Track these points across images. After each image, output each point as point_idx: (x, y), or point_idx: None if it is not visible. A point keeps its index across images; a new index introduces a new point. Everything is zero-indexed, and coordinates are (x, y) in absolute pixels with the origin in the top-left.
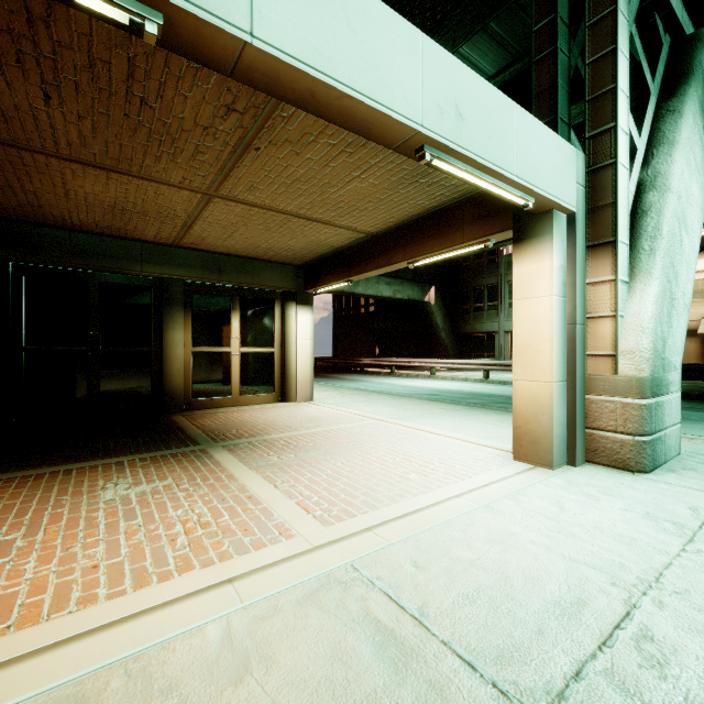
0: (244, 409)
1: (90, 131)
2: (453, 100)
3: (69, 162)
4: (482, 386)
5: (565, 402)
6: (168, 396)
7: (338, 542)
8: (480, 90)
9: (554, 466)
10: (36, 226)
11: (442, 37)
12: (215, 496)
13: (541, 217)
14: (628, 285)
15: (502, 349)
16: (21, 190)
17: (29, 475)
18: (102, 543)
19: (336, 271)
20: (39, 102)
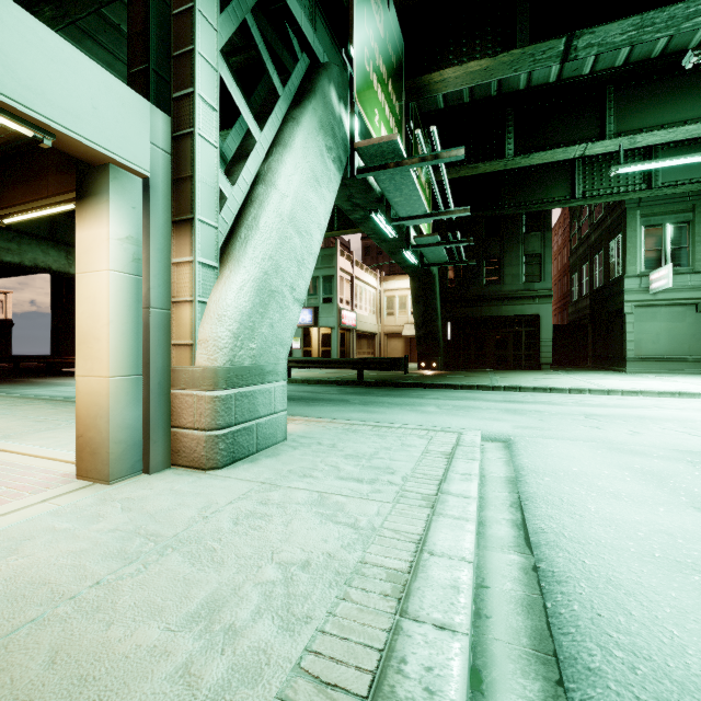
0: None
1: None
2: None
3: None
4: None
5: (141, 399)
6: None
7: None
8: None
9: (114, 480)
10: None
11: None
12: None
13: (100, 171)
14: (218, 270)
15: None
16: None
17: None
18: None
19: None
20: None
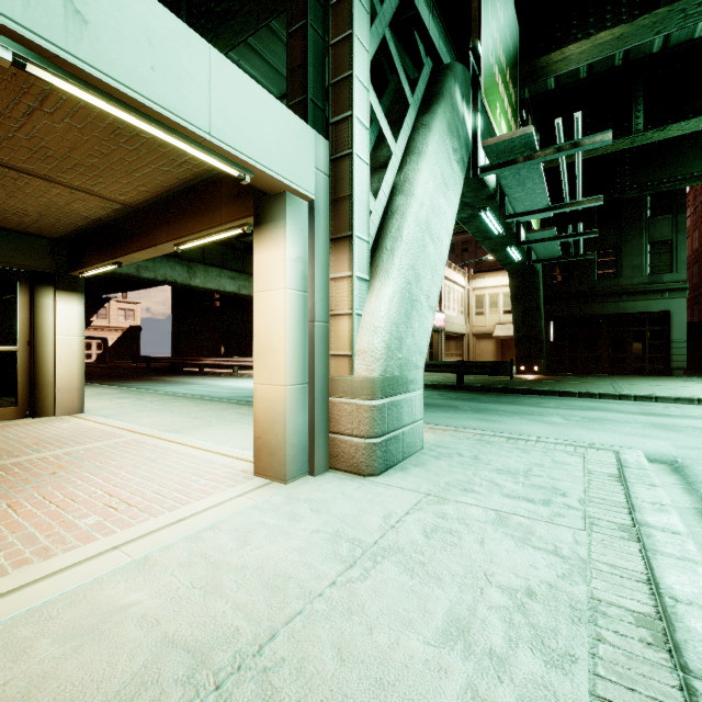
0: None
1: None
2: None
3: None
4: None
5: (307, 406)
6: None
7: None
8: None
9: (289, 480)
10: None
11: (244, 6)
12: None
13: (277, 199)
14: (369, 283)
15: None
16: None
17: None
18: None
19: (100, 249)
20: None
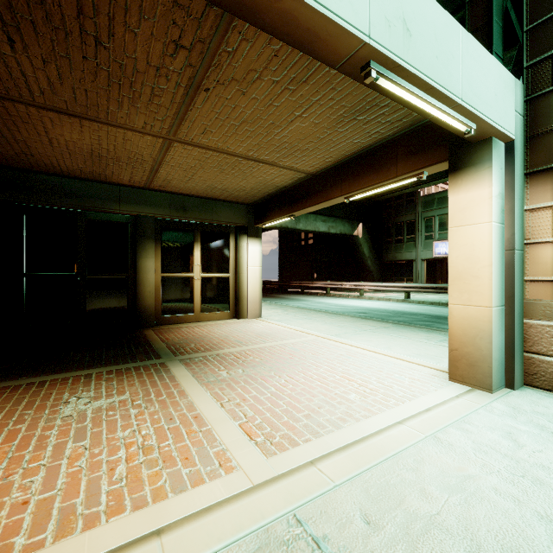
0: (204, 325)
1: (57, 77)
2: (401, 14)
3: (46, 110)
4: (404, 305)
5: (503, 326)
6: (142, 313)
7: (279, 480)
8: (426, 7)
9: (494, 390)
10: (34, 173)
11: None
12: (163, 415)
13: (479, 145)
14: None
15: (419, 274)
16: (13, 140)
17: (8, 386)
18: (43, 470)
19: (280, 207)
20: (5, 48)
